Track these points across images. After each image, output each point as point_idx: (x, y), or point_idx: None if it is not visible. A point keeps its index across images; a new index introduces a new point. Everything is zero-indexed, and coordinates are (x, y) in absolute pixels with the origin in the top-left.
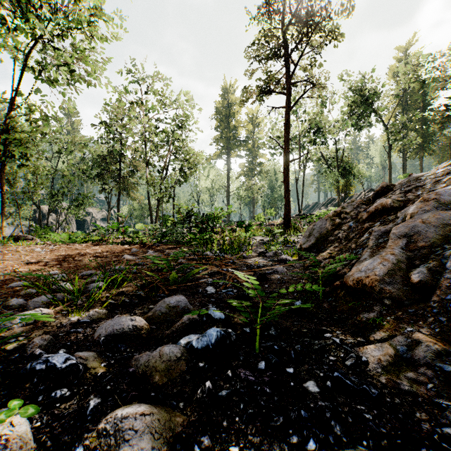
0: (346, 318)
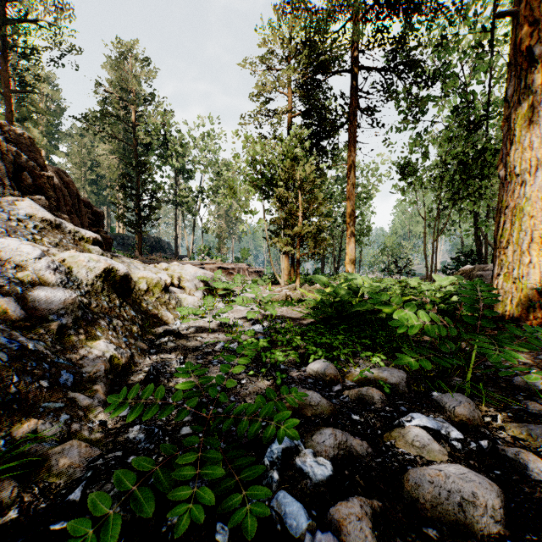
0: None
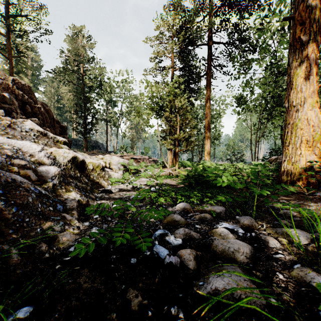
0: (3, 283)
